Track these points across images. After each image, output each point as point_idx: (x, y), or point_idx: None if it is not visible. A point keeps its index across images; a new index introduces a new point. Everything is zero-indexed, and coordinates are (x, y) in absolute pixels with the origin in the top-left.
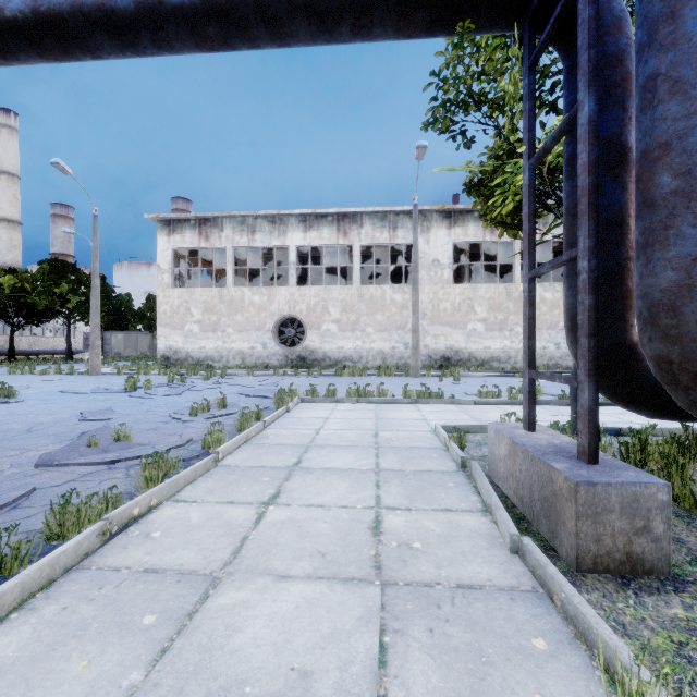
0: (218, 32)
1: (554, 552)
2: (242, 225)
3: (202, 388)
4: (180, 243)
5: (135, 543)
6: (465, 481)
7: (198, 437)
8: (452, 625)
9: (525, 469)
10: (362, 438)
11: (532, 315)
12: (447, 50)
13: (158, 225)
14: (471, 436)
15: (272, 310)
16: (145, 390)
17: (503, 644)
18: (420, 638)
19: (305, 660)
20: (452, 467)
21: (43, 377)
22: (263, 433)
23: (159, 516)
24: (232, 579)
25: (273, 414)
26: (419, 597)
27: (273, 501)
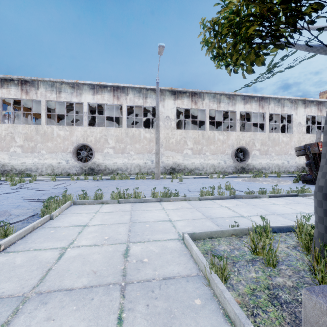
0: None
1: None
2: (52, 87)
3: None
4: (6, 94)
5: None
6: None
7: None
8: None
9: None
10: (109, 262)
11: None
12: None
13: None
14: (216, 243)
15: (72, 140)
16: None
17: None
18: None
19: None
20: None
21: None
22: None
23: None
24: None
25: (24, 229)
26: None
27: None
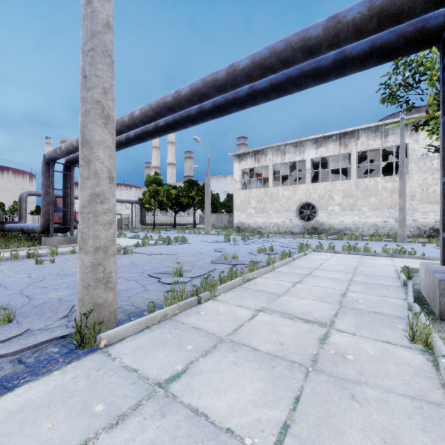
0: (275, 94)
1: (434, 314)
2: (277, 151)
3: (258, 242)
4: (244, 166)
5: (253, 285)
6: (401, 290)
7: (263, 261)
8: (365, 317)
9: (428, 280)
10: (346, 269)
11: (444, 202)
12: (388, 73)
13: (234, 158)
14: None
15: (295, 199)
16: (233, 242)
17: (384, 323)
18: (351, 316)
19: (310, 310)
20: (397, 285)
21: (189, 235)
22: (292, 262)
23: (257, 280)
24: (286, 295)
25: (297, 255)
26: (355, 310)
27: (299, 282)
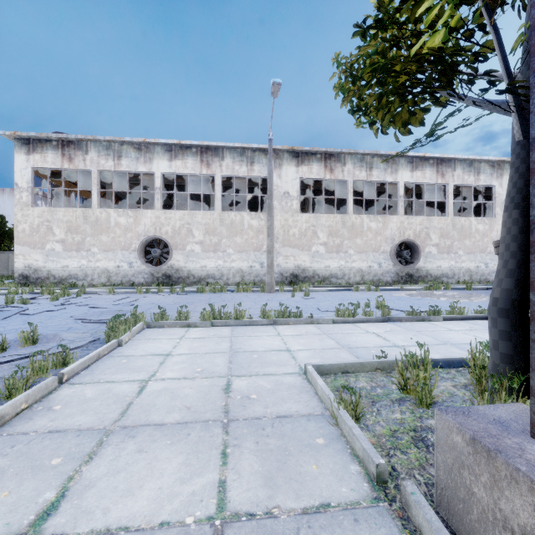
0: None
1: None
2: (107, 150)
3: (38, 311)
4: (40, 162)
5: None
6: None
7: None
8: None
9: None
10: (206, 398)
11: None
12: None
13: (15, 143)
14: (352, 379)
15: (138, 232)
16: None
17: None
18: None
19: None
20: (361, 485)
21: None
22: (48, 399)
23: None
24: None
25: (88, 356)
26: None
27: None
